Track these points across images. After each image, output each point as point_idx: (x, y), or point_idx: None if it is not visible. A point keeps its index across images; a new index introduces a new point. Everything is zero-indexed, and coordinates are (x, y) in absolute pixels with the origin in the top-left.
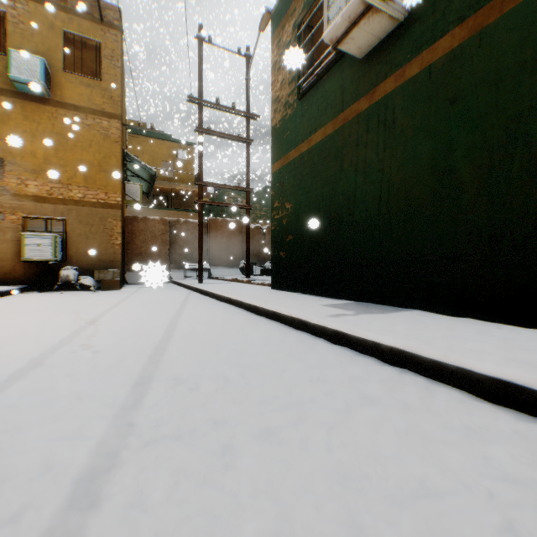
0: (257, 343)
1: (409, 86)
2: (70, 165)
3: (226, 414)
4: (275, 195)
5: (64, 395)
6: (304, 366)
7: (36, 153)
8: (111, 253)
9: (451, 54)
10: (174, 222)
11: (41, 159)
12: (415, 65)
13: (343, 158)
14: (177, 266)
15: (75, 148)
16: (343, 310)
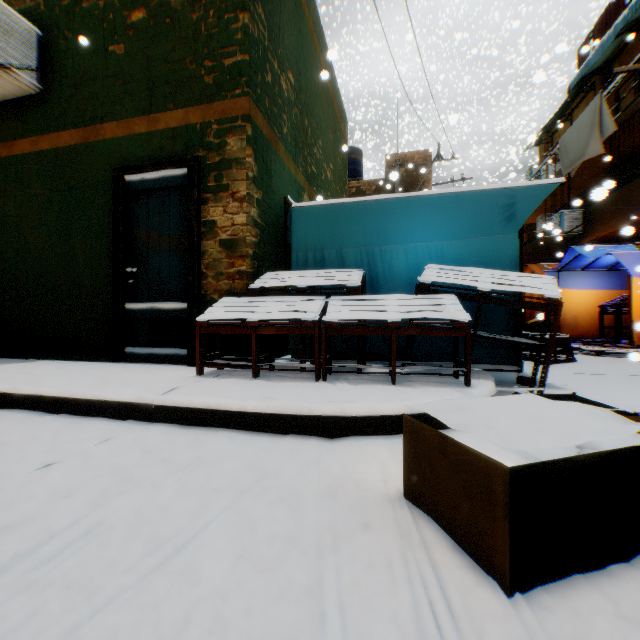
0: None
1: (44, 156)
2: None
3: None
4: None
5: None
6: None
7: None
8: None
9: (72, 148)
10: None
11: None
12: (49, 140)
13: None
14: None
15: None
16: None
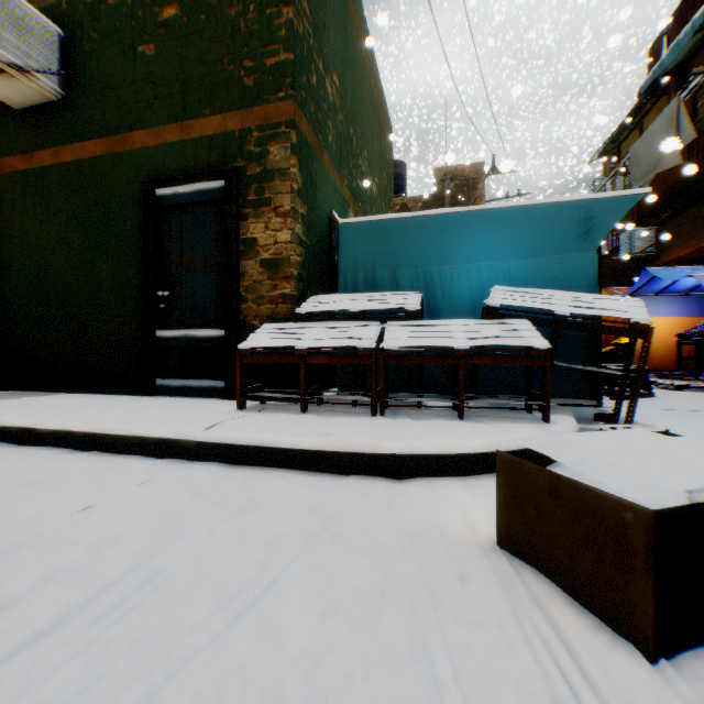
0: None
1: (66, 169)
2: None
3: None
4: None
5: None
6: None
7: None
8: None
9: (97, 160)
10: None
11: None
12: (71, 151)
13: None
14: None
15: None
16: None
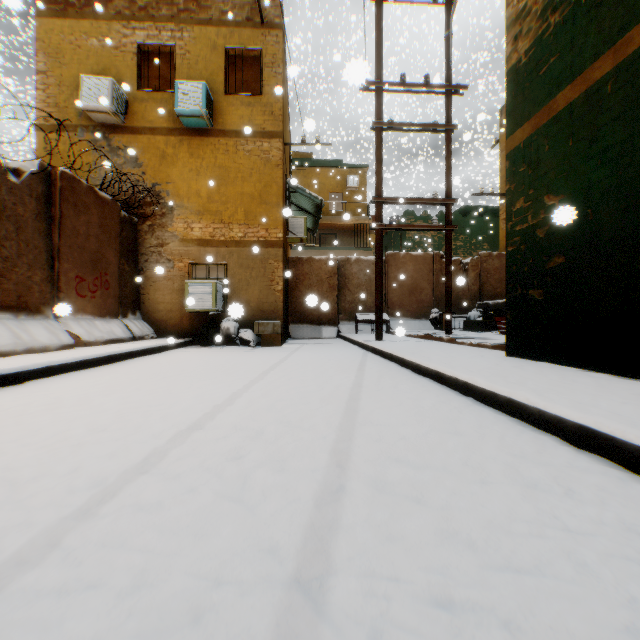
0: None
1: None
2: (230, 201)
3: None
4: (516, 189)
5: None
6: None
7: (199, 193)
8: (271, 302)
9: None
10: (344, 262)
11: (204, 199)
12: None
13: None
14: (347, 317)
15: (235, 181)
16: None
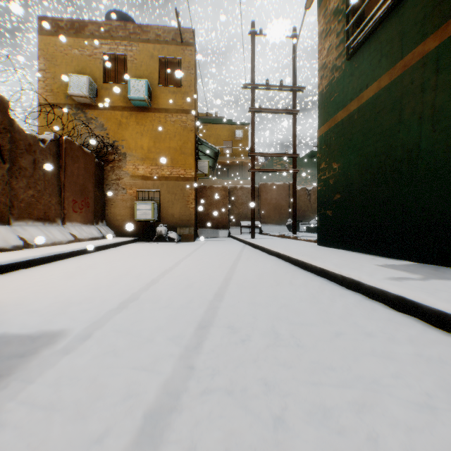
0: (305, 300)
1: None
2: (162, 152)
3: (277, 377)
4: (321, 157)
5: (147, 327)
6: (361, 333)
7: (142, 147)
8: (187, 214)
9: None
10: (232, 189)
11: (145, 150)
12: None
13: (402, 108)
14: (234, 224)
15: (165, 140)
16: (405, 273)
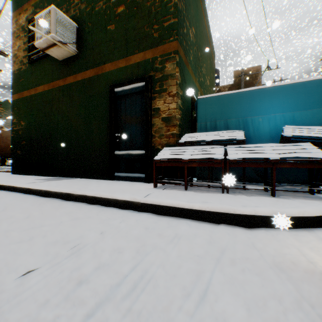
0: None
1: (78, 83)
2: None
3: None
4: (15, 115)
5: None
6: None
7: None
8: None
9: (90, 78)
10: None
11: None
12: (80, 75)
13: (53, 105)
14: None
15: None
16: (42, 180)
